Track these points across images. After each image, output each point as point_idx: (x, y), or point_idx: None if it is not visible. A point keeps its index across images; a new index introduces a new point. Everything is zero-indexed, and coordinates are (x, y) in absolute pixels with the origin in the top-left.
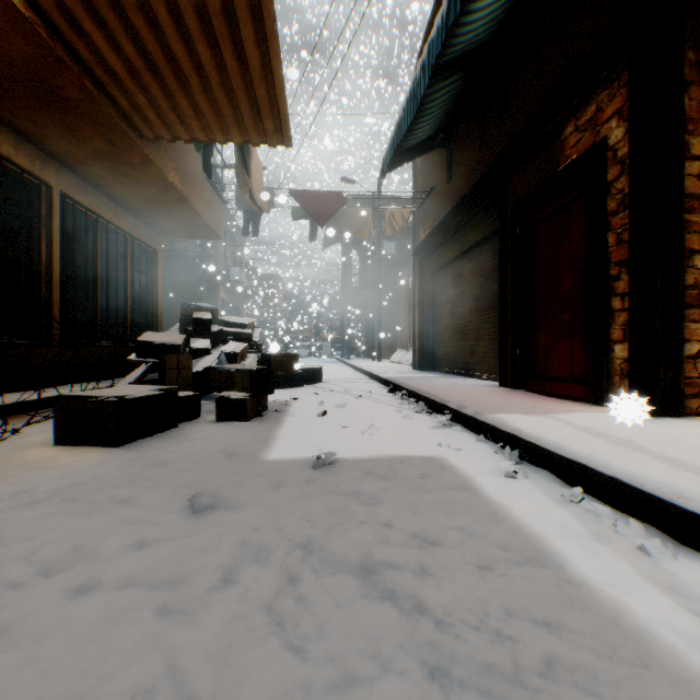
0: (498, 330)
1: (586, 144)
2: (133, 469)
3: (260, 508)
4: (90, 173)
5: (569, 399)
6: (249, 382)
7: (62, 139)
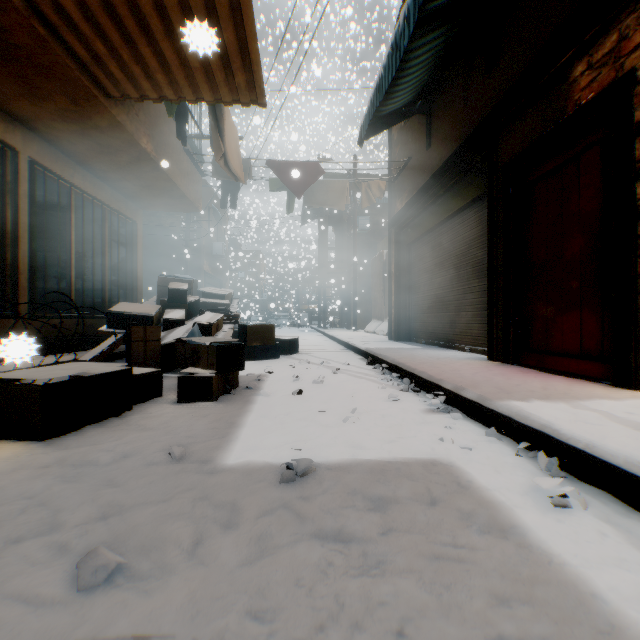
0: (482, 300)
1: (604, 82)
2: (41, 483)
3: (191, 576)
4: (60, 139)
5: (579, 378)
6: (215, 357)
7: (23, 98)
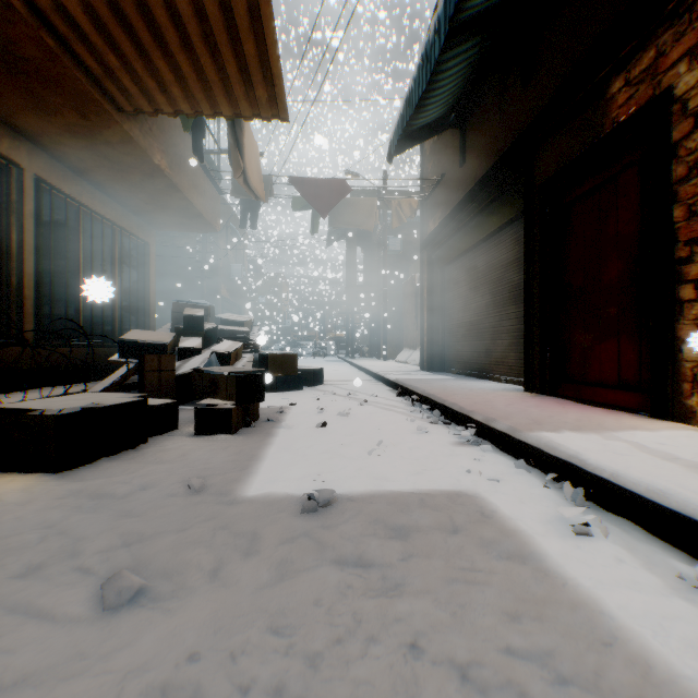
0: (519, 328)
1: (641, 100)
2: (58, 514)
3: (213, 597)
4: (68, 155)
5: (616, 409)
6: (235, 388)
7: (30, 112)
